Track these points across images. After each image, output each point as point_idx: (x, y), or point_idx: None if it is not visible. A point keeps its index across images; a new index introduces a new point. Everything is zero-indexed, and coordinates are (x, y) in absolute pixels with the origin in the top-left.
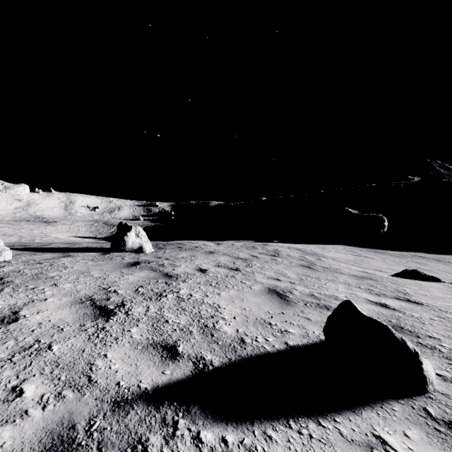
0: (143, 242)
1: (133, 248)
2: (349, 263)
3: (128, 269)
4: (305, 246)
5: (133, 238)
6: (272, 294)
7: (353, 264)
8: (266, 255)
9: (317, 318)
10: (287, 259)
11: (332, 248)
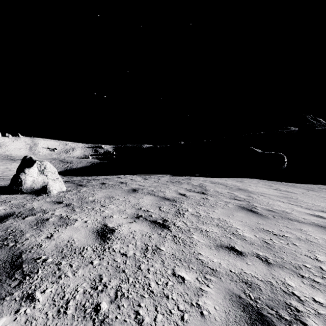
0: (50, 180)
1: (34, 189)
2: (284, 201)
3: None
4: (224, 180)
5: (35, 175)
6: None
7: (289, 202)
8: (194, 192)
9: None
10: (219, 198)
11: (248, 181)
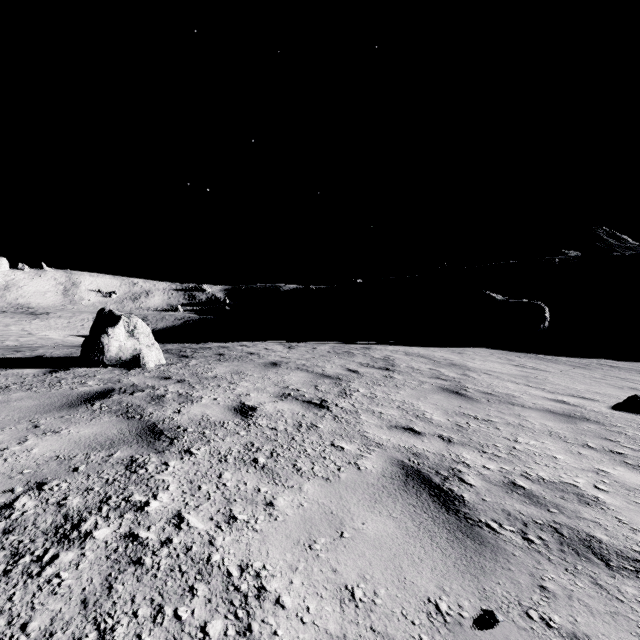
0: (143, 347)
1: (121, 359)
2: (519, 382)
3: (62, 414)
4: (430, 350)
5: (122, 339)
6: (416, 492)
7: (527, 384)
8: (373, 368)
9: (618, 635)
10: (412, 376)
11: (474, 353)
